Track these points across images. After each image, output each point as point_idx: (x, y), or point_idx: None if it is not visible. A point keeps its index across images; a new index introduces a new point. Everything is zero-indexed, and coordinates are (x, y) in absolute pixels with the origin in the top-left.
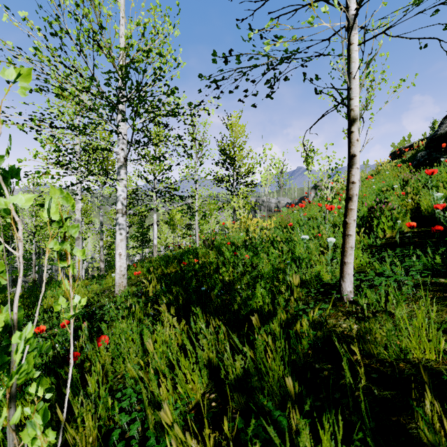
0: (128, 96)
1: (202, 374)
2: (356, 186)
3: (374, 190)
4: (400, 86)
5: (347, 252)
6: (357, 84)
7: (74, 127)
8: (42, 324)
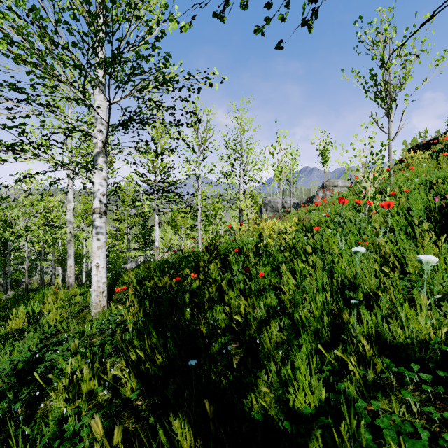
0: None
1: None
2: None
3: (415, 184)
4: (444, 58)
5: None
6: None
7: (65, 119)
8: None
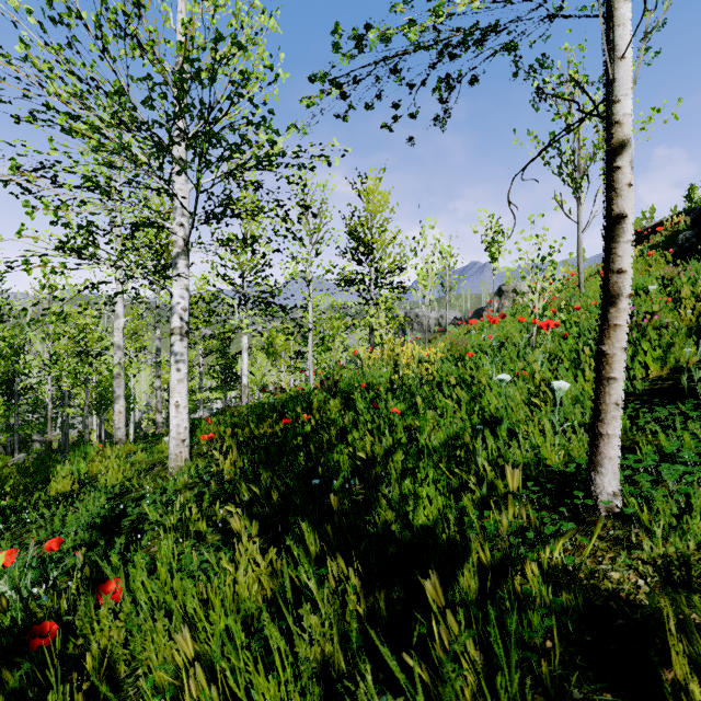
0: (191, 133)
1: (307, 699)
2: (626, 278)
3: None
4: (652, 120)
5: (607, 413)
6: (629, 72)
7: (111, 195)
8: (33, 531)
